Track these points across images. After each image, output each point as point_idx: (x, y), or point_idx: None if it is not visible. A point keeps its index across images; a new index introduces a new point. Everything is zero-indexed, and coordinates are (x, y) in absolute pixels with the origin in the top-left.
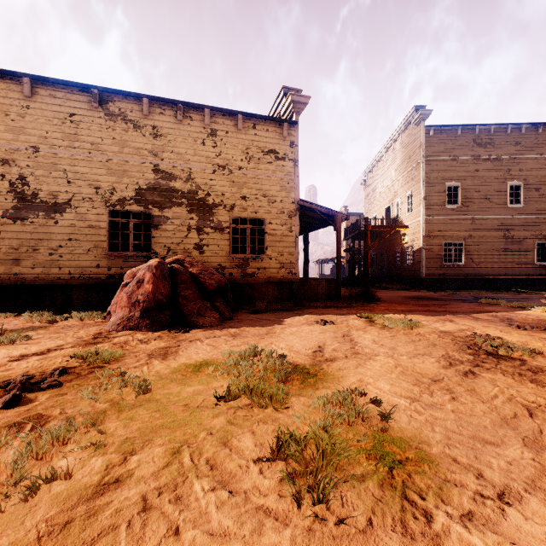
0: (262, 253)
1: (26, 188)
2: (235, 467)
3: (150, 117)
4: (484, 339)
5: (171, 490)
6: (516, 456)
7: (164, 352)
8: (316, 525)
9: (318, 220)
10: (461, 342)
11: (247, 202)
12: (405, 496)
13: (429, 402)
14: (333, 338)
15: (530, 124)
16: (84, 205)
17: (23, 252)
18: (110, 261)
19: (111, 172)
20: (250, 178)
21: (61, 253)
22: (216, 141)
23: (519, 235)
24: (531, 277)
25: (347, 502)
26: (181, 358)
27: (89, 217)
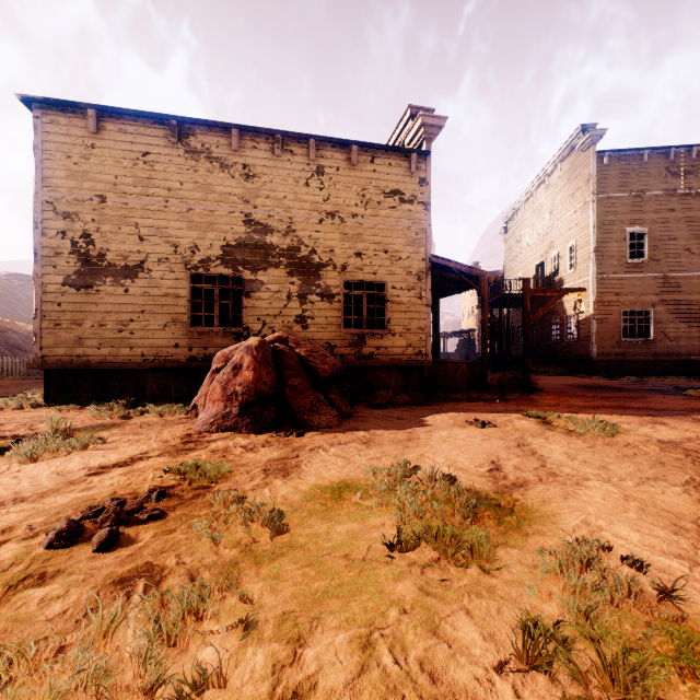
0: (382, 328)
1: (91, 247)
2: (470, 679)
3: (240, 153)
4: None
5: None
6: None
7: (282, 466)
8: None
9: (453, 282)
10: None
11: (364, 260)
12: None
13: None
14: (504, 448)
15: None
16: (160, 268)
17: (87, 328)
18: (191, 339)
19: (192, 225)
20: (367, 229)
21: (133, 330)
22: (323, 181)
23: None
24: None
25: None
26: (308, 476)
27: (165, 283)
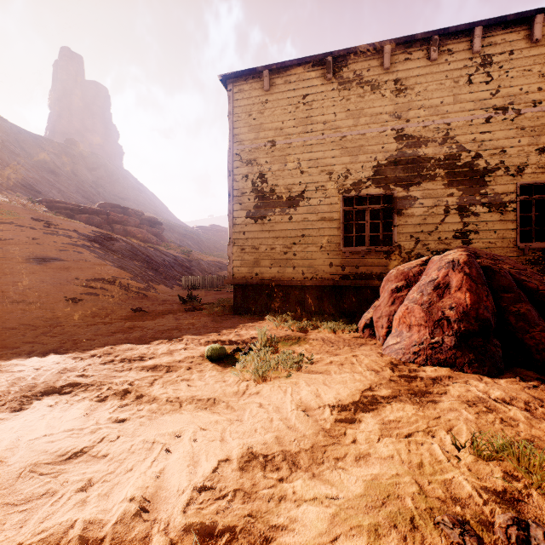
0: None
1: (265, 185)
2: None
3: (391, 69)
4: None
5: None
6: None
7: None
8: None
9: None
10: None
11: None
12: None
13: None
14: None
15: None
16: (317, 195)
17: (262, 251)
18: (343, 259)
19: (344, 152)
20: None
21: (295, 251)
22: (490, 72)
23: None
24: None
25: None
26: None
27: (321, 208)
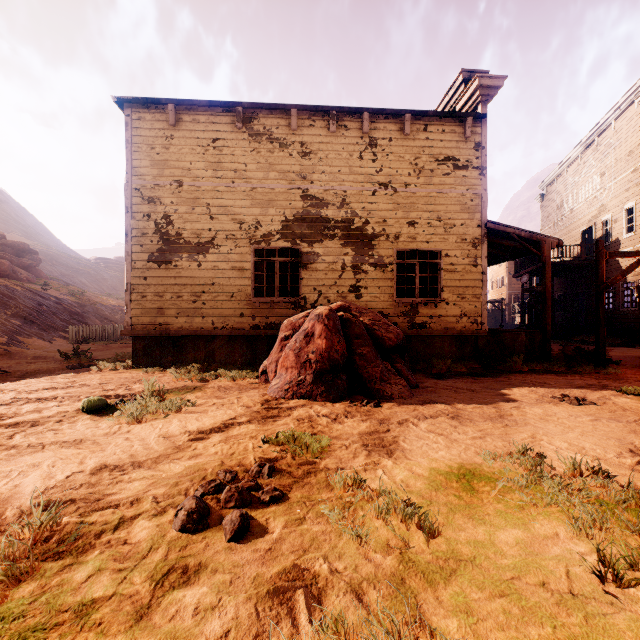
0: (434, 296)
1: (171, 227)
2: None
3: (298, 132)
4: None
5: None
6: None
7: (379, 442)
8: None
9: (505, 249)
10: None
11: (416, 229)
12: None
13: None
14: (630, 433)
15: None
16: (227, 243)
17: (167, 299)
18: (254, 309)
19: (255, 203)
20: (420, 197)
21: (204, 300)
22: (376, 152)
23: None
24: None
25: None
26: (415, 456)
27: (232, 257)
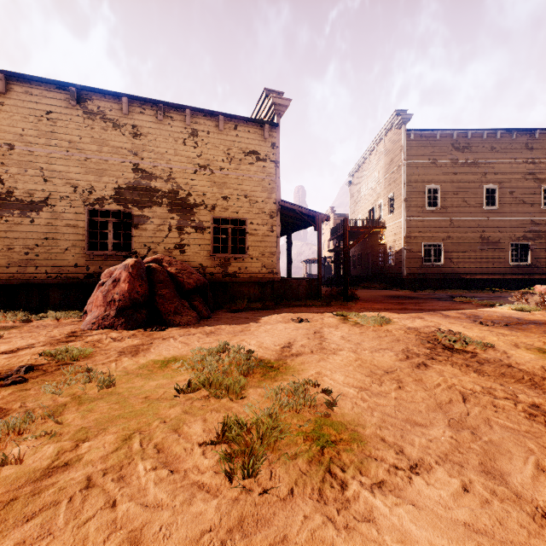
0: (243, 253)
1: (1, 186)
2: (181, 450)
3: (130, 116)
4: (446, 334)
5: (116, 470)
6: (438, 435)
7: (135, 350)
8: (242, 495)
9: (300, 221)
10: (424, 337)
11: (229, 202)
12: (329, 469)
13: (377, 391)
14: (304, 335)
15: (504, 130)
16: (62, 203)
17: None
18: (88, 260)
19: (89, 171)
20: (231, 179)
21: (38, 252)
22: (197, 141)
23: (494, 236)
24: (505, 277)
25: (275, 476)
26: (151, 355)
27: (66, 215)
